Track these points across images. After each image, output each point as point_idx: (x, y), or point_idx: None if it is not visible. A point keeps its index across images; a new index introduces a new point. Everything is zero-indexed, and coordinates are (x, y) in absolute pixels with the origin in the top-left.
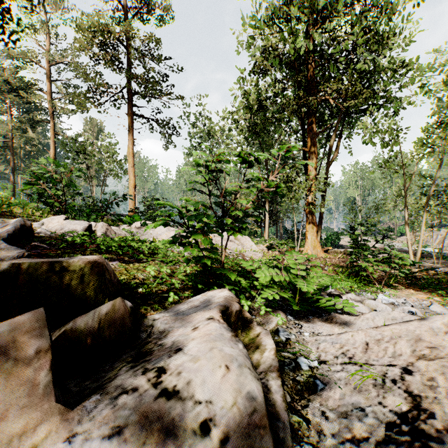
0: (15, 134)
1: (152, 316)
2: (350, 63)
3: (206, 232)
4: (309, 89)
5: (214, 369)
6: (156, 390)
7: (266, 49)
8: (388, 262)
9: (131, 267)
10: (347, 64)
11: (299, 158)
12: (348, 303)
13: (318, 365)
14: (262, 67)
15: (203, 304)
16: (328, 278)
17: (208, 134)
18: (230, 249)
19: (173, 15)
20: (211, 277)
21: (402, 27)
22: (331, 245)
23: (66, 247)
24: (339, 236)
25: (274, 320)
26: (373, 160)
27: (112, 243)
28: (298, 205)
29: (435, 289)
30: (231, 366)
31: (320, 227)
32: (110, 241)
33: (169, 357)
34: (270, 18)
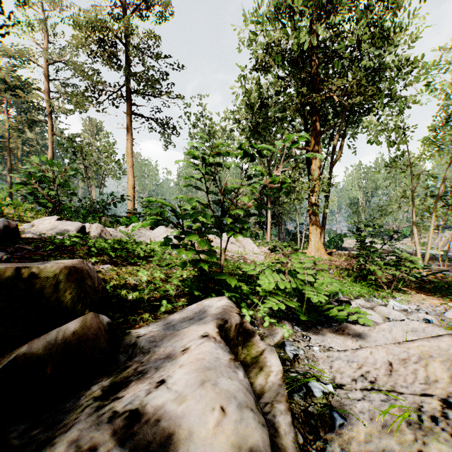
0: (12, 133)
1: (137, 332)
2: (354, 60)
3: (202, 233)
4: (312, 87)
5: (205, 413)
6: (123, 449)
7: (268, 45)
8: (397, 265)
9: (124, 271)
10: (351, 61)
11: (302, 158)
12: (360, 311)
13: (333, 390)
14: (264, 64)
15: (198, 316)
16: (338, 284)
17: (209, 134)
18: (231, 251)
19: (173, 12)
20: (209, 283)
21: (409, 22)
22: (334, 247)
23: (54, 249)
24: (342, 238)
25: (279, 333)
26: (376, 161)
27: (104, 245)
28: (300, 207)
29: (446, 293)
30: (228, 407)
31: (324, 228)
32: (102, 243)
33: (147, 393)
34: (272, 13)
